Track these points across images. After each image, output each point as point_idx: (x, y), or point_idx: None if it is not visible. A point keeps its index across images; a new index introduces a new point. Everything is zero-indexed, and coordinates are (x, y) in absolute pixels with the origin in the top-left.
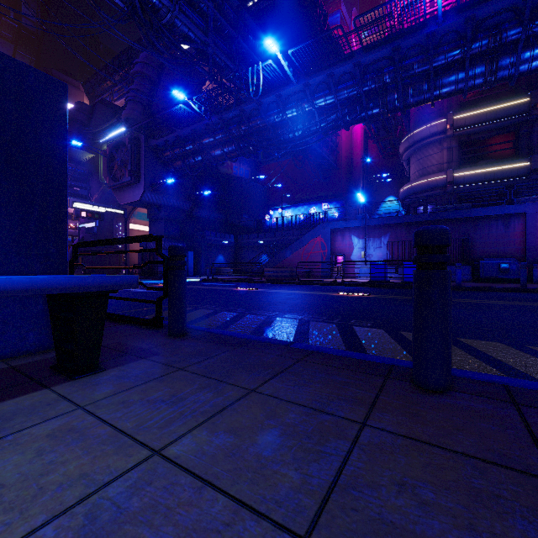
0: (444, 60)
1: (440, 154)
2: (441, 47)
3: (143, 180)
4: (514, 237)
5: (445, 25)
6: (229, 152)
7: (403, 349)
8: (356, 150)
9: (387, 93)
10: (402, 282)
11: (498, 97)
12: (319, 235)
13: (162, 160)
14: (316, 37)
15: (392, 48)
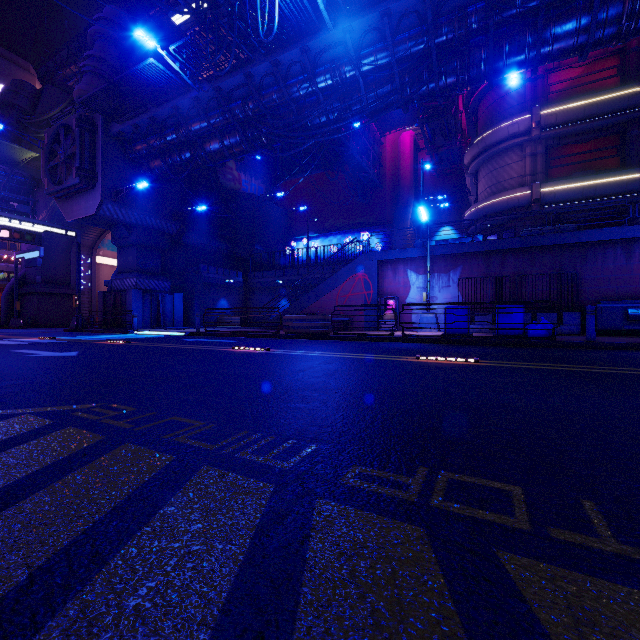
0: None
1: (522, 163)
2: None
3: (100, 184)
4: (639, 271)
5: None
6: (230, 145)
7: None
8: (404, 165)
9: (470, 50)
10: (497, 336)
11: (598, 88)
12: (361, 270)
13: (132, 156)
14: None
15: None
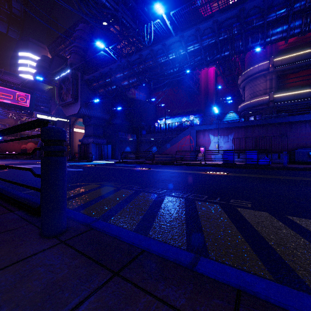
0: (274, 16)
1: (265, 83)
2: (272, 8)
3: (79, 100)
4: None
5: None
6: (132, 82)
7: None
8: (210, 83)
9: (235, 41)
10: (245, 164)
11: (303, 47)
12: (188, 134)
13: (92, 88)
14: (189, 2)
15: (239, 9)
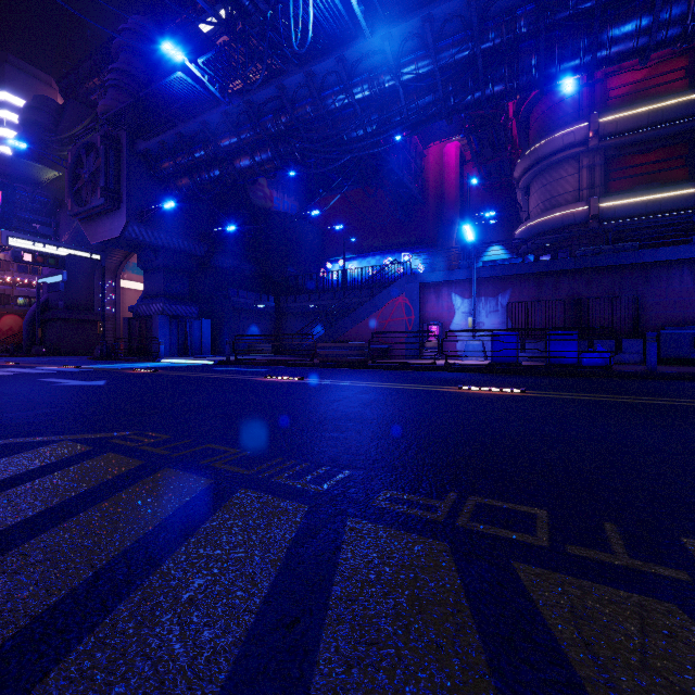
0: None
1: (578, 176)
2: None
3: (125, 204)
4: None
5: None
6: (262, 162)
7: None
8: (449, 179)
9: (519, 55)
10: (549, 366)
11: (664, 92)
12: (401, 294)
13: (158, 175)
14: None
15: None
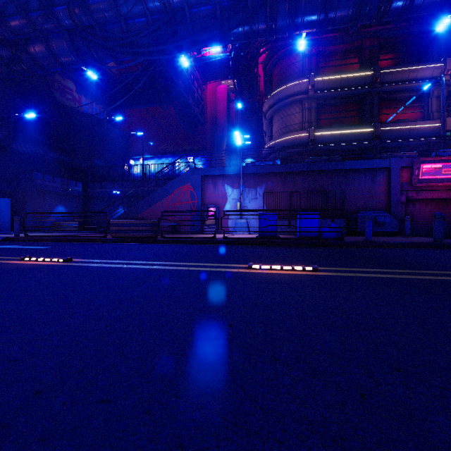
0: None
1: (302, 114)
2: None
3: None
4: (379, 191)
5: None
6: (58, 52)
7: None
8: (220, 109)
9: (278, 0)
10: (301, 238)
11: (347, 69)
12: (187, 183)
13: None
14: None
15: None
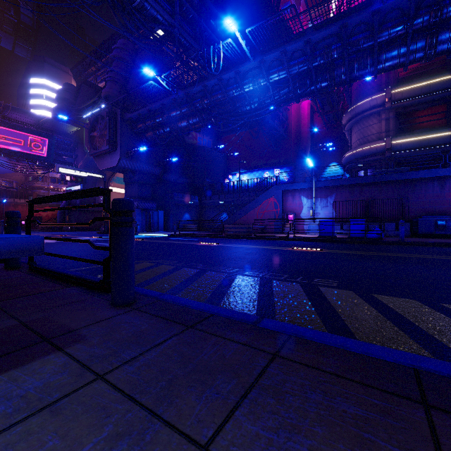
0: (387, 35)
1: (379, 124)
2: (385, 24)
3: (119, 148)
4: (449, 197)
5: (390, 3)
6: (193, 123)
7: (389, 321)
8: (304, 123)
9: (335, 68)
10: (348, 238)
11: (432, 73)
12: (272, 196)
13: (136, 131)
14: (271, 16)
15: (340, 25)
